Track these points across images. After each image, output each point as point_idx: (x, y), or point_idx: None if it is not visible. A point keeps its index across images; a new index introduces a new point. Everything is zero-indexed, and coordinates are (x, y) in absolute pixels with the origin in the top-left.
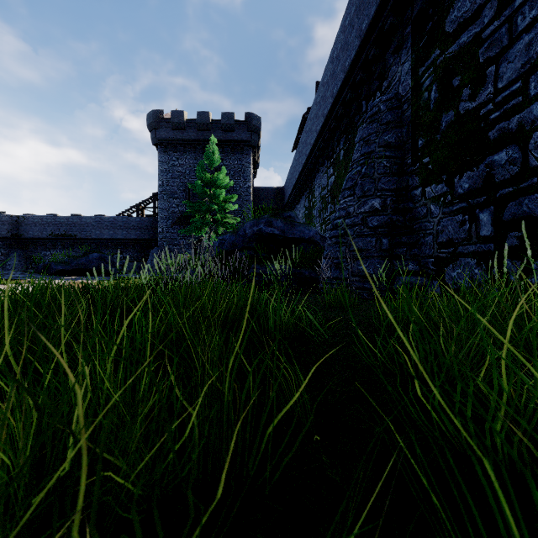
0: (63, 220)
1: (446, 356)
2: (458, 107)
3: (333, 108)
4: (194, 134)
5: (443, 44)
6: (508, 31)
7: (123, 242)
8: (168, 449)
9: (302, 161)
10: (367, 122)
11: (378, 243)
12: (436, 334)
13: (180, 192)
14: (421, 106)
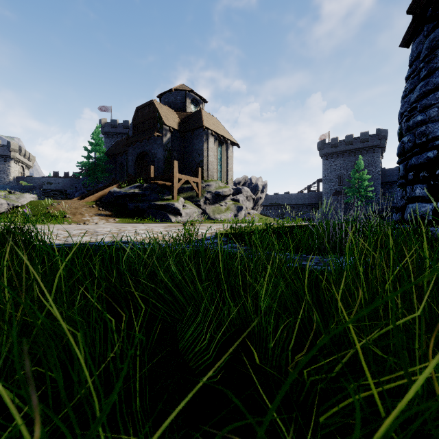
0: (274, 197)
1: None
2: None
3: None
4: (343, 147)
5: None
6: None
7: (301, 205)
8: None
9: None
10: None
11: None
12: None
13: (334, 179)
14: None
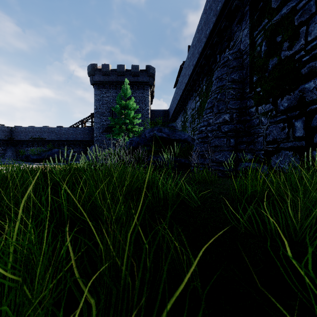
0: (38, 129)
1: (294, 222)
2: (280, 54)
3: (199, 60)
4: (115, 78)
5: (270, 15)
6: (315, 3)
7: (73, 142)
8: (69, 316)
9: (179, 93)
10: (221, 67)
11: (228, 142)
12: (285, 205)
13: (107, 112)
14: (255, 55)
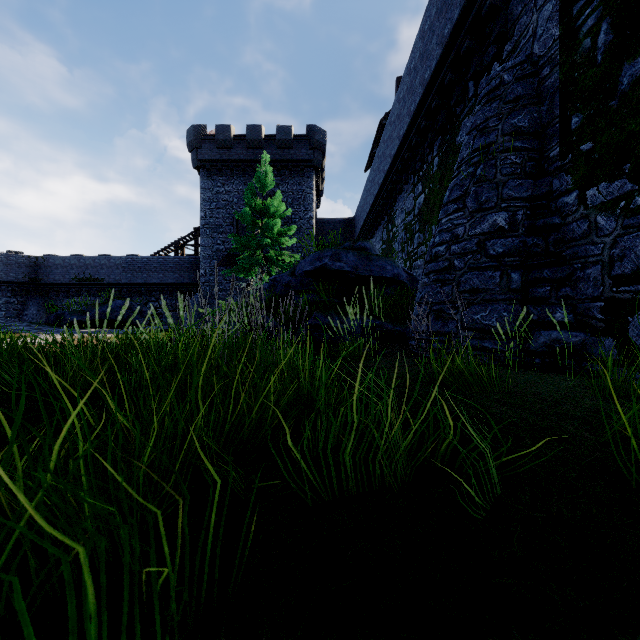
0: (88, 261)
1: None
2: None
3: (424, 101)
4: (243, 153)
5: None
6: None
7: (158, 287)
8: None
9: (378, 181)
10: (483, 102)
11: (505, 279)
12: None
13: (226, 225)
14: (577, 63)
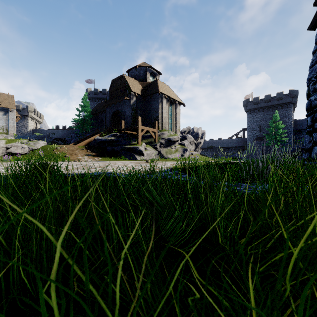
0: (210, 142)
1: None
2: None
3: None
4: (263, 104)
5: None
6: None
7: (231, 148)
8: None
9: None
10: None
11: None
12: None
13: (256, 128)
14: None
